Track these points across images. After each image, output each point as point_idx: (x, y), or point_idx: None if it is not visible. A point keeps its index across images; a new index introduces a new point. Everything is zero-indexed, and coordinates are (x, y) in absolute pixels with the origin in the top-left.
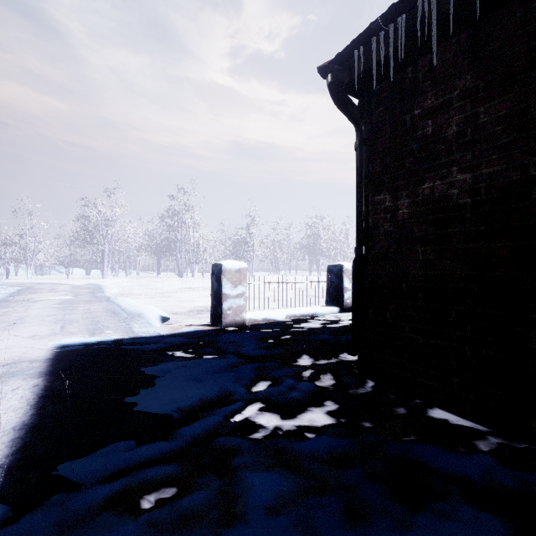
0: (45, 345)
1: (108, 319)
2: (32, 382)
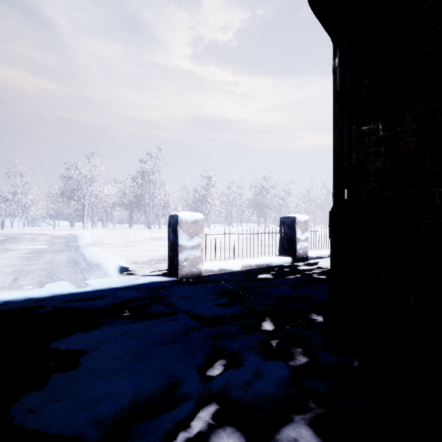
0: None
1: (66, 270)
2: None
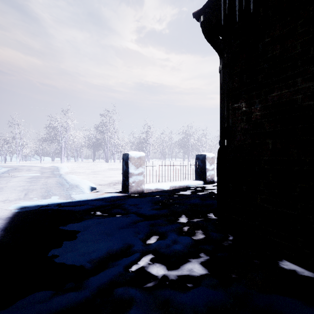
0: (10, 207)
1: (56, 189)
2: None
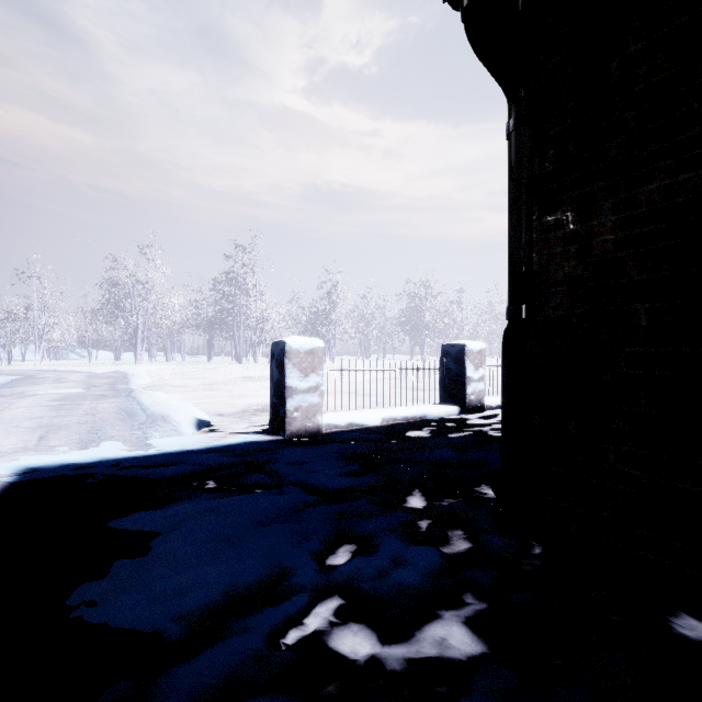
0: (0, 469)
1: (116, 424)
2: None
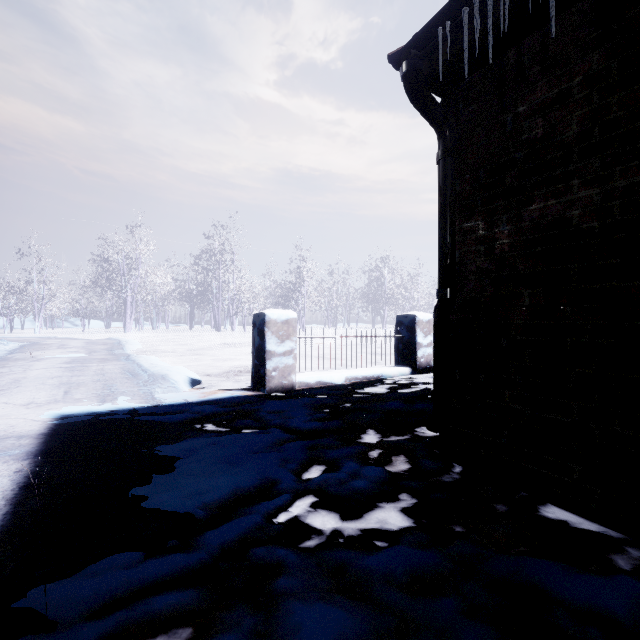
0: (41, 415)
1: (124, 382)
2: (14, 466)
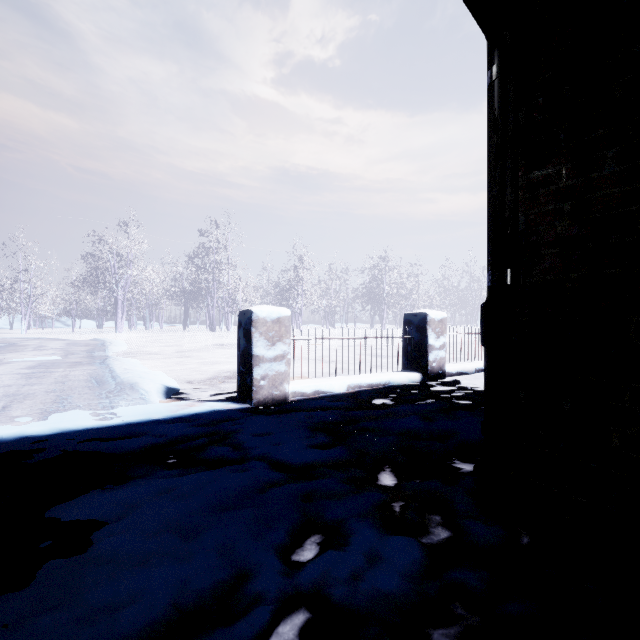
0: None
1: (84, 393)
2: None
